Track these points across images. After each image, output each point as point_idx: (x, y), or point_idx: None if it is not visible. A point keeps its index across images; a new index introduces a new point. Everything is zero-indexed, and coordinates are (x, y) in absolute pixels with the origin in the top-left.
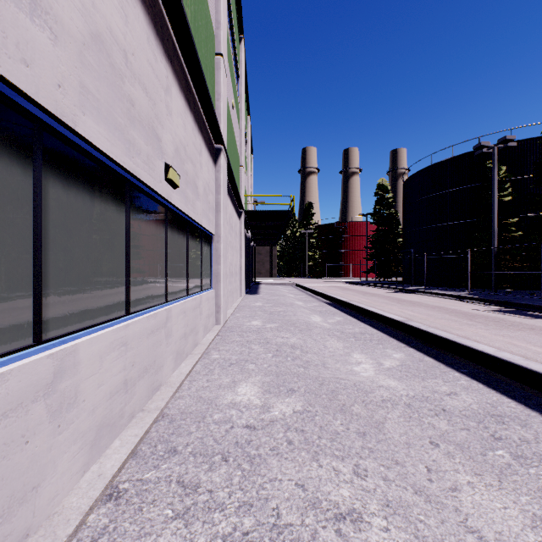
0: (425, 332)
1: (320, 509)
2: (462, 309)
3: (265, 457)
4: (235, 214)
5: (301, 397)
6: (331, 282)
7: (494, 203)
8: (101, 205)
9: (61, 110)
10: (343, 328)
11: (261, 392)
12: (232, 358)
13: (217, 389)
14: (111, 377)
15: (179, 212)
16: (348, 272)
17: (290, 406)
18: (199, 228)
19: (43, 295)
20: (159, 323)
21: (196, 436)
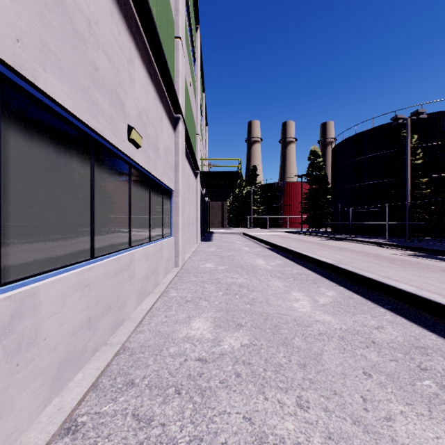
0: (353, 273)
1: (267, 444)
2: (383, 254)
3: (215, 390)
4: (192, 174)
5: (247, 331)
6: (272, 231)
7: (408, 165)
8: (65, 158)
9: (19, 63)
10: (283, 269)
11: (212, 327)
12: (188, 296)
13: (173, 324)
14: (74, 315)
15: (142, 170)
16: (286, 223)
17: (238, 340)
18: (160, 184)
19: (3, 240)
20: (122, 265)
21: (153, 369)
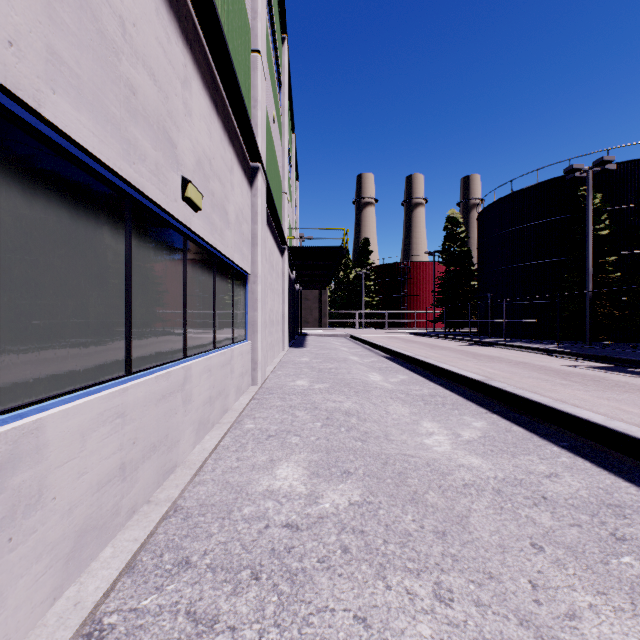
0: (512, 394)
1: None
2: (553, 366)
3: (311, 573)
4: (277, 251)
5: (359, 482)
6: (392, 333)
7: (589, 238)
8: (86, 225)
9: (14, 79)
10: (408, 389)
11: (306, 475)
12: (270, 429)
13: (249, 472)
14: (99, 461)
15: (203, 243)
16: (412, 321)
17: (344, 496)
18: (230, 264)
19: None
20: (174, 385)
21: (218, 540)
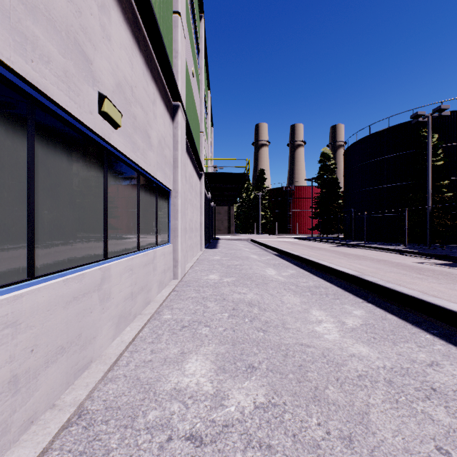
0: (384, 287)
1: None
2: (406, 262)
3: None
4: (196, 175)
5: (263, 379)
6: (281, 238)
7: (430, 167)
8: None
9: None
10: (297, 281)
11: (213, 370)
12: (185, 319)
13: (160, 366)
14: None
15: (125, 159)
16: (295, 229)
17: (249, 396)
18: (153, 181)
19: None
20: (88, 285)
21: None
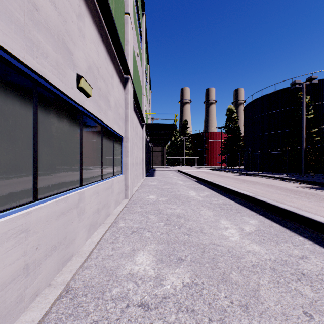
0: (271, 205)
1: None
2: (287, 187)
3: None
4: (139, 125)
5: (188, 267)
6: (199, 168)
7: (304, 119)
8: None
9: None
10: (211, 200)
11: (155, 261)
12: (134, 227)
13: (119, 258)
14: (3, 268)
15: (93, 117)
16: (209, 162)
17: (179, 278)
18: (111, 131)
19: None
20: (71, 204)
21: (92, 319)
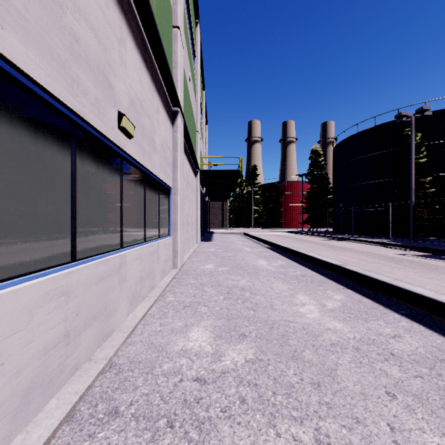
0: (362, 275)
1: None
2: (388, 254)
3: (215, 422)
4: (192, 172)
5: (252, 343)
6: (273, 231)
7: (413, 164)
8: (36, 142)
9: None
10: (286, 271)
11: (212, 337)
12: (186, 301)
13: (169, 334)
14: (46, 331)
15: (136, 163)
16: (287, 223)
17: (241, 354)
18: (157, 180)
19: None
20: (111, 268)
21: (142, 392)
